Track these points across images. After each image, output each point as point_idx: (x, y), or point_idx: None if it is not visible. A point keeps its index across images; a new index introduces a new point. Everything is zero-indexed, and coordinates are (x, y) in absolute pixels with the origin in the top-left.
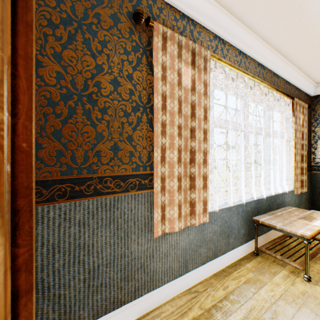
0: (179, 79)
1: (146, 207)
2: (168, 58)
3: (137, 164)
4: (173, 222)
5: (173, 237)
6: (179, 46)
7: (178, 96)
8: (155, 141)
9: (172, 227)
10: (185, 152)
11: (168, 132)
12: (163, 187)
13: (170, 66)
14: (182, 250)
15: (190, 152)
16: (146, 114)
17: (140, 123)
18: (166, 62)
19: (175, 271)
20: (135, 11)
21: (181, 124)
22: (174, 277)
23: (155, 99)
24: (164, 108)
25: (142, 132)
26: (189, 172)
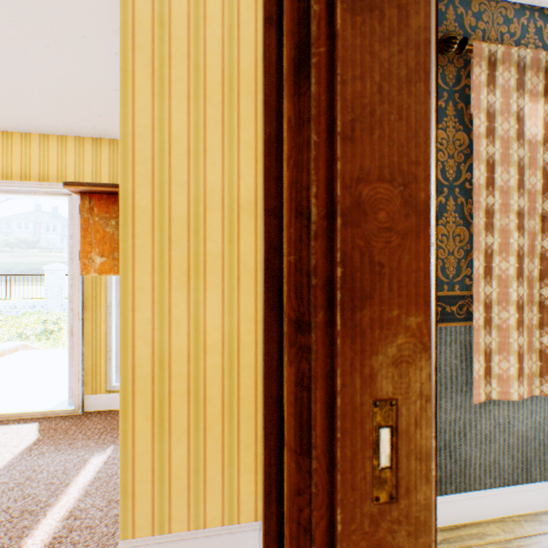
0: (519, 127)
1: (452, 350)
2: (498, 95)
3: (438, 279)
4: (506, 382)
5: (500, 411)
6: (518, 69)
7: (517, 159)
8: (475, 242)
9: (505, 391)
10: (530, 258)
11: (496, 224)
12: (486, 319)
13: (502, 108)
14: (518, 437)
15: (539, 259)
16: (453, 197)
17: (443, 213)
18: (494, 103)
19: (505, 472)
20: (443, 37)
21: (523, 208)
22: (502, 482)
23: (474, 171)
24: (490, 183)
25: (446, 227)
26: (538, 295)
